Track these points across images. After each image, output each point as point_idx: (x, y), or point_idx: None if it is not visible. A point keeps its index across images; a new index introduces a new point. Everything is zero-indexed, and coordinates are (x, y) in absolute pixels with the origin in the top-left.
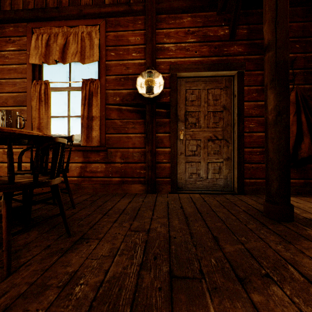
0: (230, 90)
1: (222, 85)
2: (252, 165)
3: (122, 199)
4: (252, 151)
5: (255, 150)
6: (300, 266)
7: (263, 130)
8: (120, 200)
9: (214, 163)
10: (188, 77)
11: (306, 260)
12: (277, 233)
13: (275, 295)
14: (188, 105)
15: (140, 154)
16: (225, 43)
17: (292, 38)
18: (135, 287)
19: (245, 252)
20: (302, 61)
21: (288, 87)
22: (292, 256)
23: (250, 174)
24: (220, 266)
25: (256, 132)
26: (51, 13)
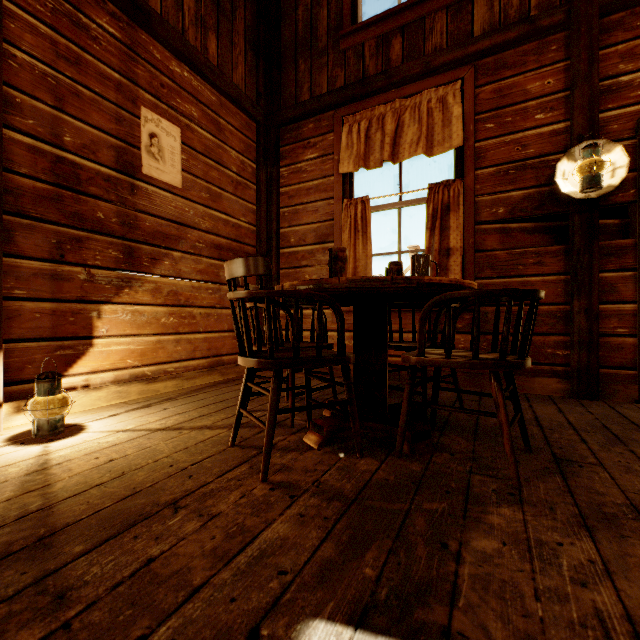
0: None
1: None
2: None
3: (532, 404)
4: None
5: None
6: None
7: None
8: (531, 405)
9: None
10: None
11: None
12: None
13: None
14: None
15: (553, 316)
16: None
17: None
18: None
19: None
20: None
21: None
22: None
23: None
24: None
25: None
26: (375, 84)
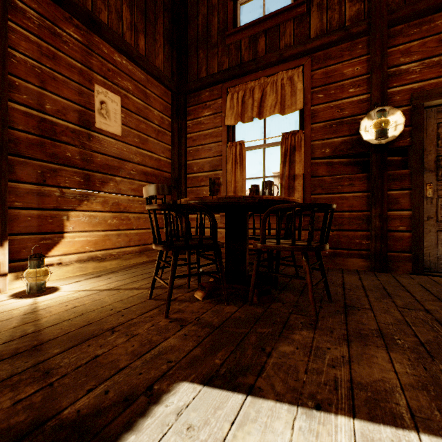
0: None
1: None
2: None
3: (344, 275)
4: None
5: None
6: None
7: None
8: (343, 275)
9: None
10: None
11: None
12: None
13: None
14: None
15: (360, 219)
16: None
17: None
18: None
19: None
20: None
21: None
22: None
23: None
24: None
25: None
26: (248, 67)
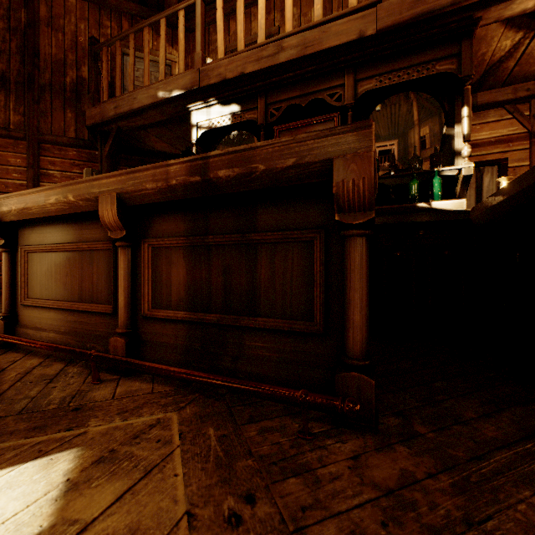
0: None
1: None
2: None
3: None
4: None
5: None
6: None
7: None
8: None
9: None
10: None
11: None
12: None
13: None
14: None
15: None
16: None
17: None
18: None
19: None
20: None
21: None
22: None
23: None
24: None
25: None
26: None
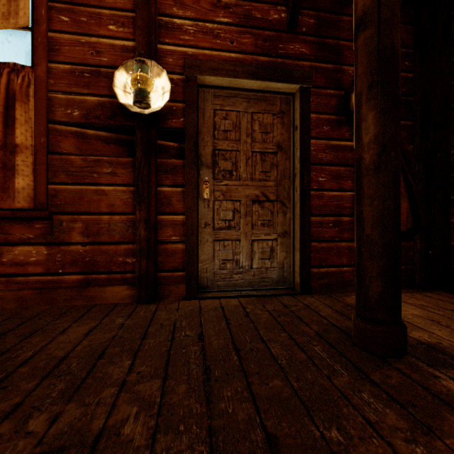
0: (289, 118)
1: (276, 108)
2: (322, 244)
3: (75, 324)
4: (322, 222)
5: (326, 219)
6: None
7: (338, 188)
8: (70, 326)
9: (262, 241)
10: (219, 87)
11: None
12: (394, 397)
13: None
14: (218, 137)
15: (124, 225)
16: (281, 34)
17: None
18: None
19: None
20: None
21: (398, 99)
22: None
23: (320, 259)
24: None
25: (328, 190)
26: None
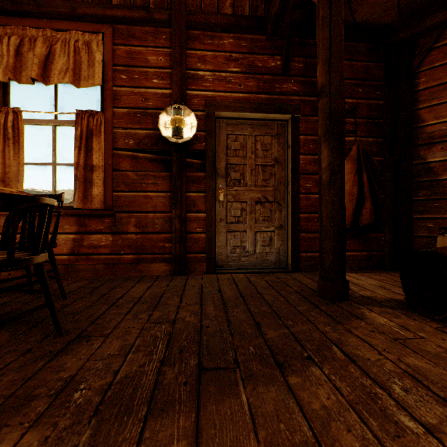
0: (284, 138)
1: (274, 132)
2: (309, 235)
3: (137, 284)
4: (309, 218)
5: (312, 216)
6: (344, 346)
7: None
8: (135, 285)
9: (263, 232)
10: (231, 118)
11: (352, 339)
12: (328, 314)
13: (313, 375)
14: (230, 155)
15: (164, 220)
16: (277, 77)
17: (354, 80)
18: (155, 385)
19: (289, 336)
20: (366, 108)
21: (343, 141)
22: (339, 336)
23: (307, 246)
24: (259, 353)
25: (313, 193)
26: (25, 5)
